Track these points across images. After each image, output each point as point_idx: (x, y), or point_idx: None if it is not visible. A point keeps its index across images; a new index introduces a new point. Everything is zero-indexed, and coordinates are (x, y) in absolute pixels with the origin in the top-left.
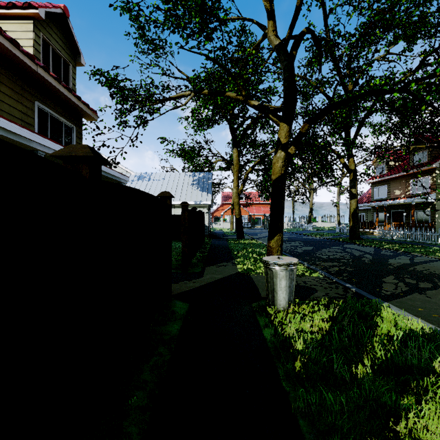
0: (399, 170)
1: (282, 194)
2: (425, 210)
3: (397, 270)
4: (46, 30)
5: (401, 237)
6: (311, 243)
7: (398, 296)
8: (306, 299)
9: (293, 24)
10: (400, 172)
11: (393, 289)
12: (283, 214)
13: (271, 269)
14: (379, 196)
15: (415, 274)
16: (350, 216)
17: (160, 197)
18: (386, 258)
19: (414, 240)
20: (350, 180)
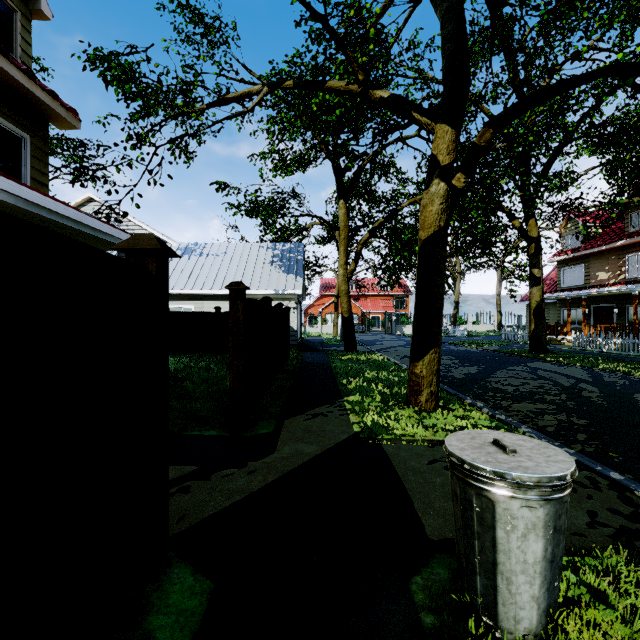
0: (605, 239)
1: (440, 269)
2: None
3: None
4: None
5: (617, 349)
6: (471, 360)
7: None
8: None
9: None
10: (608, 242)
11: None
12: (442, 308)
13: (485, 493)
14: (570, 282)
15: None
16: (530, 315)
17: (126, 253)
18: (626, 393)
19: None
20: (530, 255)
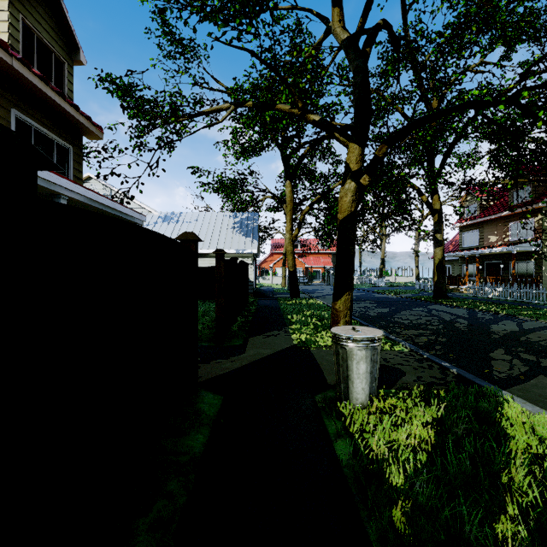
0: (494, 210)
1: (352, 239)
2: (528, 260)
3: (505, 341)
4: (28, 11)
5: (499, 295)
6: (386, 304)
7: (518, 381)
8: (392, 387)
9: (368, 10)
10: (496, 213)
11: (508, 370)
12: (353, 265)
13: (343, 346)
14: (469, 243)
15: (531, 347)
16: (434, 269)
17: (181, 241)
18: (486, 324)
19: (516, 300)
20: (434, 223)
